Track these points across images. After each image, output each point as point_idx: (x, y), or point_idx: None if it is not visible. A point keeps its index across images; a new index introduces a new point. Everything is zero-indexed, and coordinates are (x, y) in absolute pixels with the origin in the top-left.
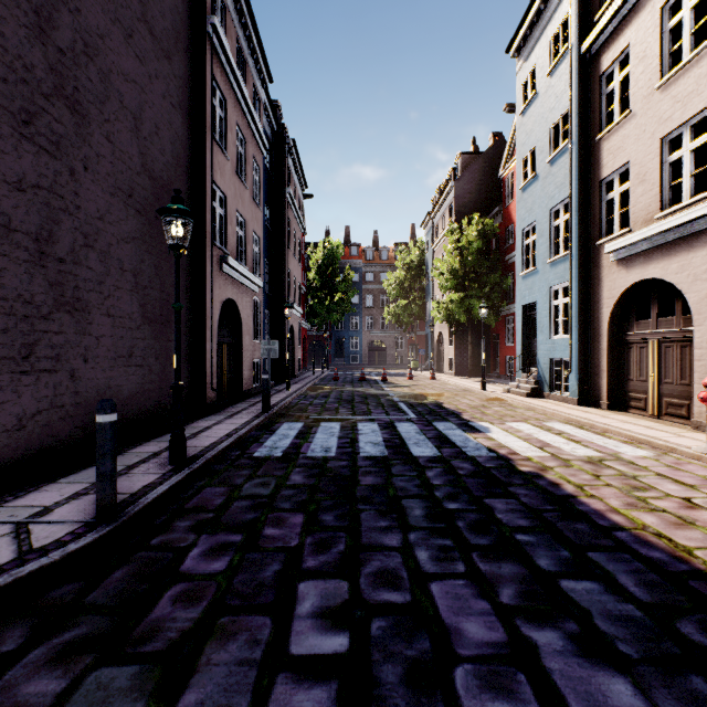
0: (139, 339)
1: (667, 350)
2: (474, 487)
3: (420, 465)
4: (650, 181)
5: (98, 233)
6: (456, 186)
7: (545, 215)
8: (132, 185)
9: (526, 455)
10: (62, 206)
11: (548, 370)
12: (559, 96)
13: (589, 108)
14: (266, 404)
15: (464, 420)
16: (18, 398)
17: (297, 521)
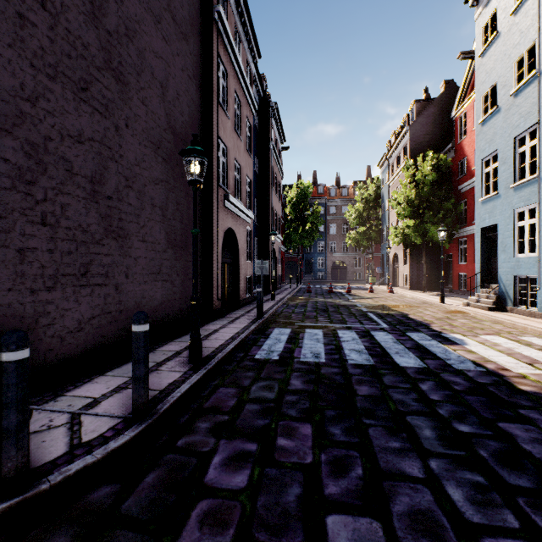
0: (165, 260)
1: None
2: (478, 407)
3: (410, 377)
4: None
5: (136, 177)
6: (411, 129)
7: (507, 144)
8: (160, 139)
9: (518, 372)
10: (110, 155)
11: (511, 286)
12: (525, 31)
13: None
14: (260, 312)
15: (435, 331)
16: (78, 306)
17: (307, 433)
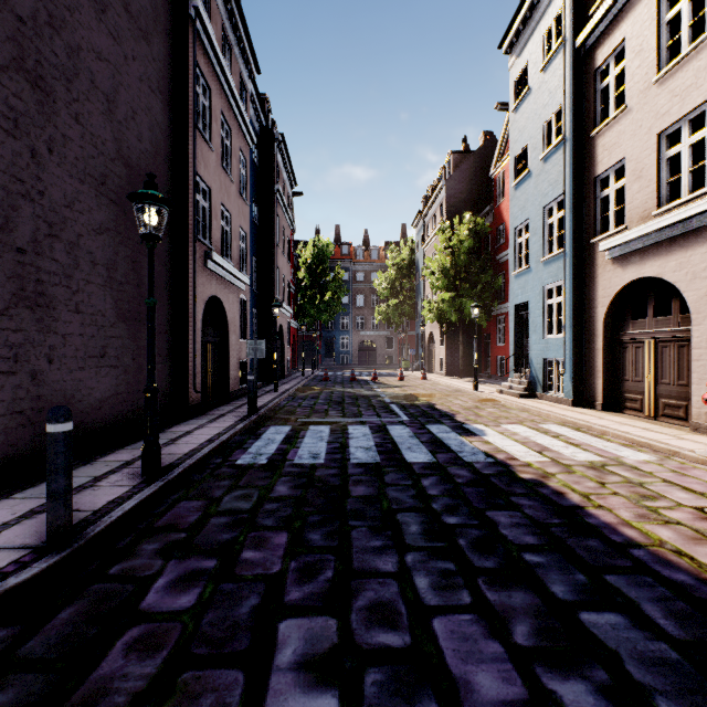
0: (113, 338)
1: (664, 350)
2: (474, 498)
3: (415, 473)
4: (646, 177)
5: (65, 222)
6: (447, 184)
7: (538, 213)
8: (104, 171)
9: (525, 460)
10: (21, 190)
11: (541, 370)
12: (553, 92)
13: (583, 104)
14: (252, 407)
15: (458, 422)
16: None
17: (280, 542)
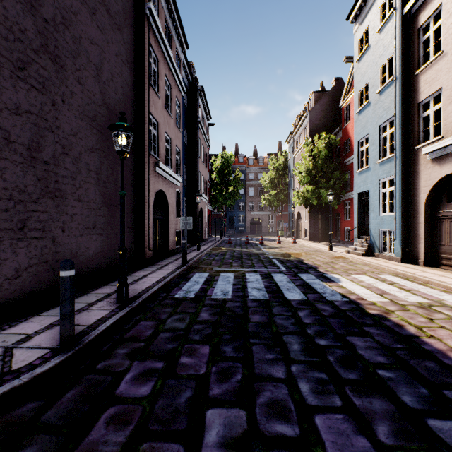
0: (100, 216)
1: None
2: (336, 326)
3: (293, 307)
4: None
5: (72, 145)
6: (310, 114)
7: (375, 130)
8: (95, 113)
9: (371, 300)
10: (46, 126)
11: (378, 237)
12: (386, 46)
13: (409, 52)
14: (184, 260)
15: (320, 272)
16: (15, 256)
17: (205, 352)
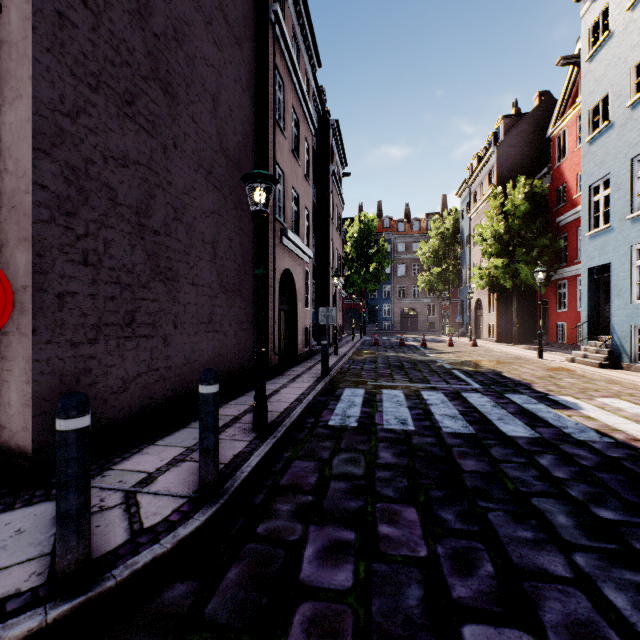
0: (217, 307)
1: None
2: (617, 487)
3: (523, 449)
4: None
5: (185, 207)
6: (498, 150)
7: (623, 166)
8: (211, 162)
9: None
10: (157, 181)
11: (628, 338)
12: None
13: None
14: (325, 369)
15: (540, 392)
16: (122, 362)
17: (413, 518)
